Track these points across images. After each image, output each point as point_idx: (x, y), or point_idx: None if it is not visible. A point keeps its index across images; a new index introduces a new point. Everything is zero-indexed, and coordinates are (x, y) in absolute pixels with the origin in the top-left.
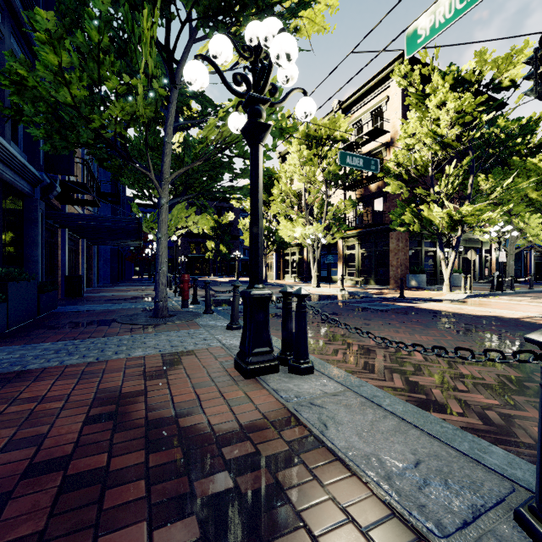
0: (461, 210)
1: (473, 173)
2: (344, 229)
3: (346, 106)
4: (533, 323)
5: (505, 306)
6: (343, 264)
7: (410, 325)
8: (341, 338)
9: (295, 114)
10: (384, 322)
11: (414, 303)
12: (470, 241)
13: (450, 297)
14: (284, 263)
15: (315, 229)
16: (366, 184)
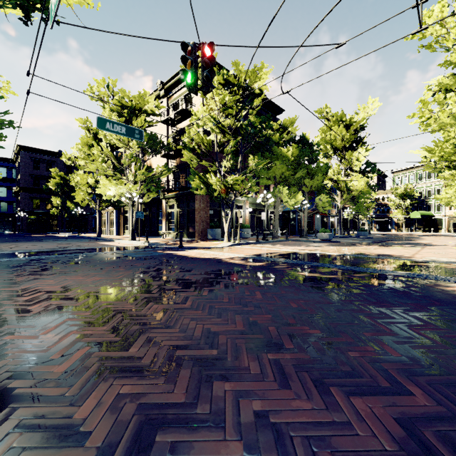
0: (227, 179)
1: (242, 153)
2: (154, 190)
3: (168, 87)
4: (221, 262)
5: (239, 251)
6: (166, 221)
7: (117, 269)
8: (3, 285)
9: (111, 83)
10: (102, 267)
11: (181, 251)
12: (260, 205)
13: (220, 245)
14: (125, 220)
15: (126, 188)
16: (180, 154)
